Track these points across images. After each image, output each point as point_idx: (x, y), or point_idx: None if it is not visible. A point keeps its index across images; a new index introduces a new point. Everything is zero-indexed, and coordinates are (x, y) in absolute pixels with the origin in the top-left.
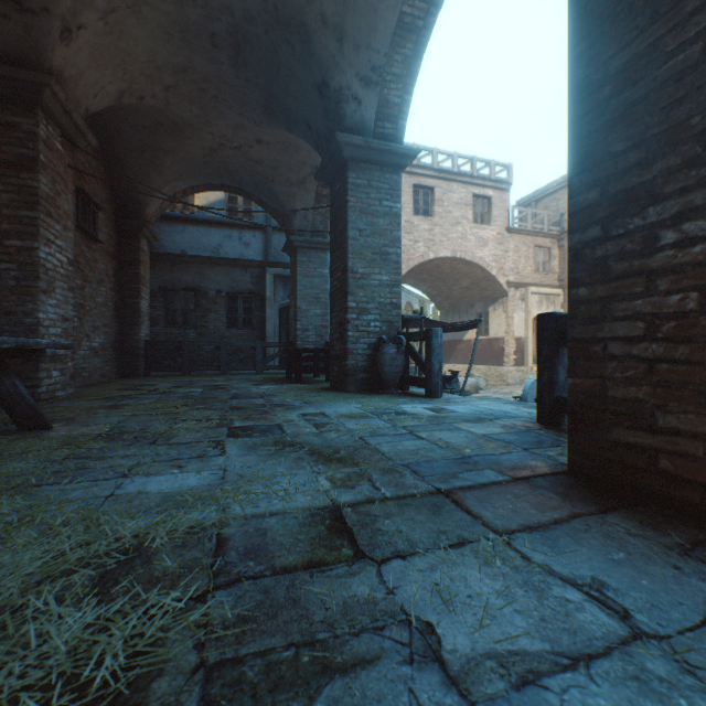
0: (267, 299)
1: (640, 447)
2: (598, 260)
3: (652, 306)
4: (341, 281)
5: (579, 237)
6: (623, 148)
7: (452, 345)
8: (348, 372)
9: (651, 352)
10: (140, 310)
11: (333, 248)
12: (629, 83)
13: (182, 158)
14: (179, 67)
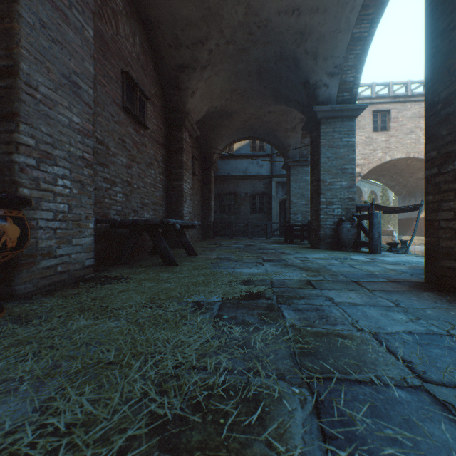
0: (272, 196)
1: (451, 268)
2: (436, 183)
3: (455, 205)
4: (316, 187)
5: (429, 172)
6: (445, 133)
7: (408, 222)
8: (320, 238)
9: (455, 225)
10: (211, 206)
11: (312, 168)
12: (447, 105)
13: (230, 128)
14: (232, 90)
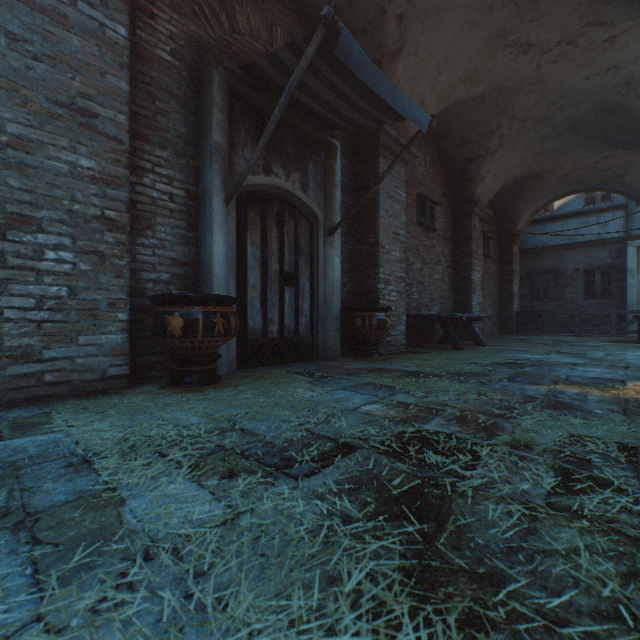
0: (627, 270)
1: None
2: None
3: None
4: None
5: None
6: None
7: None
8: None
9: None
10: (512, 292)
11: None
12: None
13: (540, 189)
14: (536, 154)
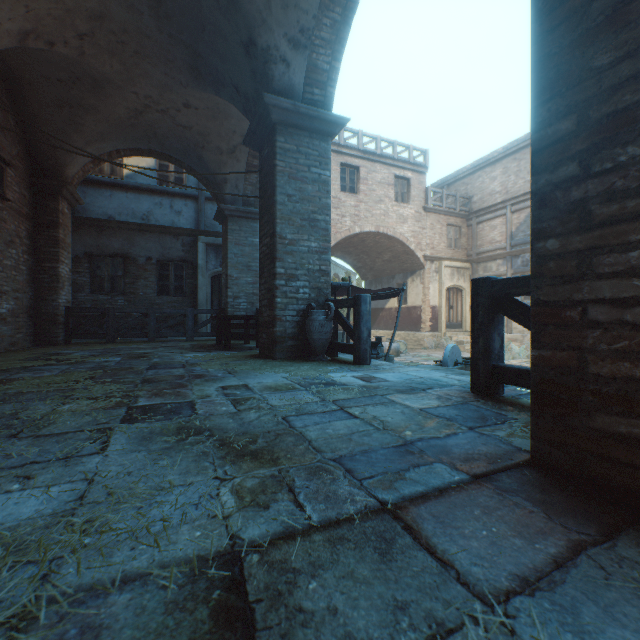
0: (199, 267)
1: (637, 439)
2: (574, 204)
3: None
4: (269, 247)
5: (548, 178)
6: (612, 59)
7: (375, 313)
8: (276, 339)
9: None
10: (59, 275)
11: (262, 214)
12: None
13: (104, 117)
14: (93, 13)
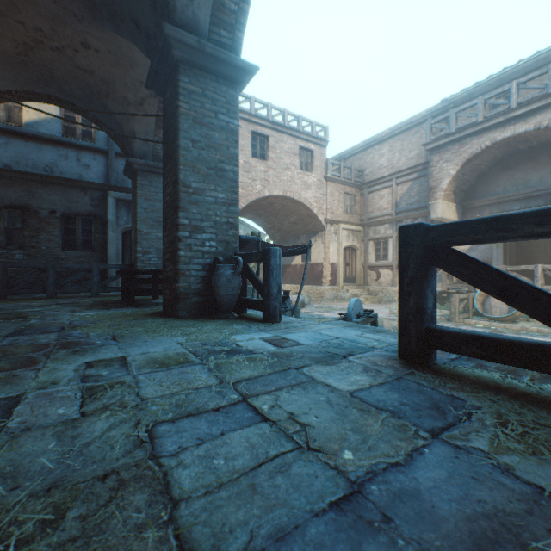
0: (109, 222)
1: None
2: None
3: None
4: (172, 196)
5: None
6: None
7: (283, 269)
8: (179, 295)
9: None
10: None
11: (165, 162)
12: None
13: None
14: None
